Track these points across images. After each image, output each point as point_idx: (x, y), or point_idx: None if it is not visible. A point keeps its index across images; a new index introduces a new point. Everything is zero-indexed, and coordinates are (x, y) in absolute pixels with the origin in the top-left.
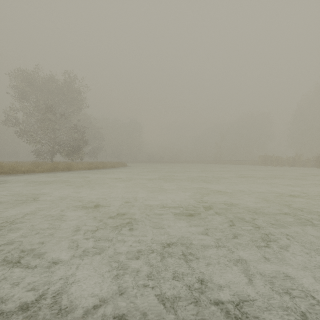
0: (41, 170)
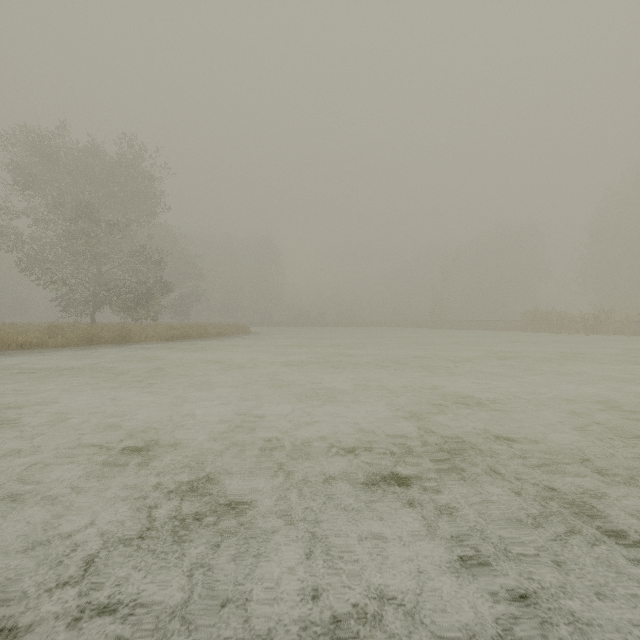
0: (61, 342)
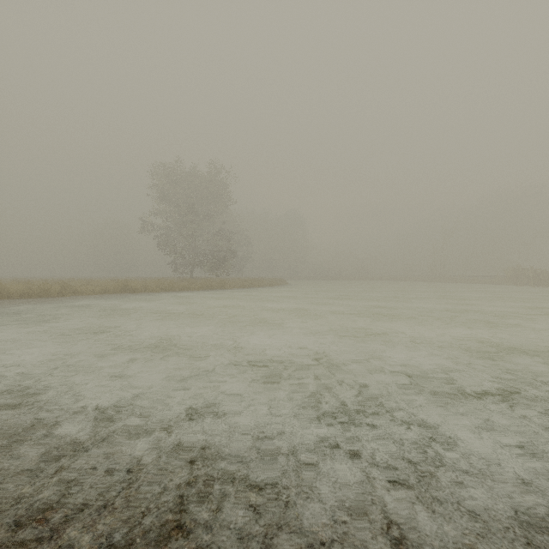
0: (197, 287)
